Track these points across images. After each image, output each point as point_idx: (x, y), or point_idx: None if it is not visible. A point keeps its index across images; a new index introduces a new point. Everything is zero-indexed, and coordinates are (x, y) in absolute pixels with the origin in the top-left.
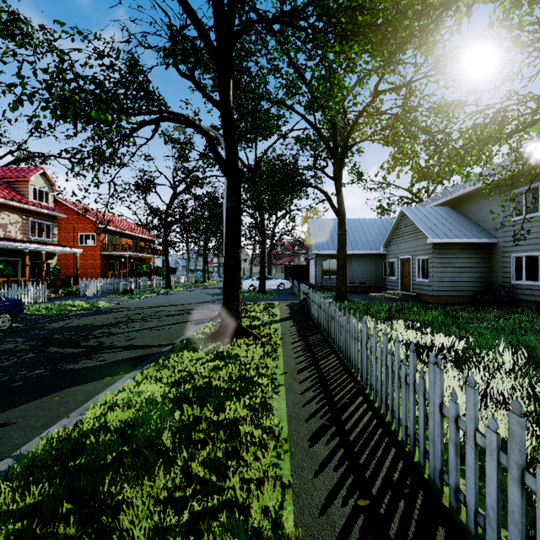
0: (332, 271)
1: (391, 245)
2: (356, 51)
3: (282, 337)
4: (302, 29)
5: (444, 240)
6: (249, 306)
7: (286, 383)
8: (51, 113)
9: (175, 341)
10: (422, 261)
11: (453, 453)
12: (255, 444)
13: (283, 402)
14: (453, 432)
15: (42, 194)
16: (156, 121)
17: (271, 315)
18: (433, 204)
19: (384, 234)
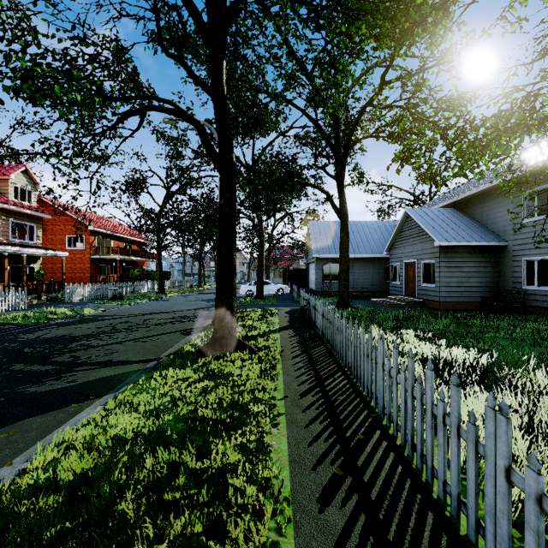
0: (333, 275)
1: (394, 248)
2: (363, 34)
3: (281, 351)
4: (304, 3)
5: (451, 243)
6: (246, 313)
7: (287, 411)
8: (2, 86)
9: (161, 355)
10: (428, 265)
11: (533, 546)
12: (247, 507)
13: (283, 439)
14: (533, 515)
15: (24, 193)
16: (142, 110)
17: (269, 324)
18: (438, 206)
19: (386, 238)
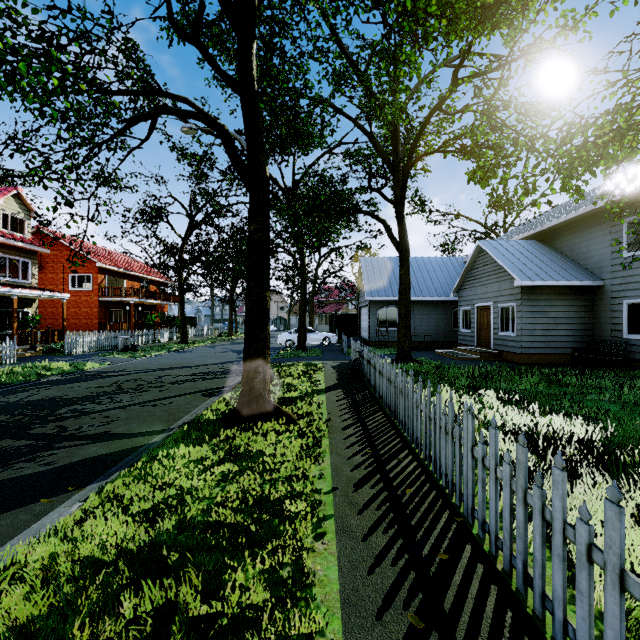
0: (390, 322)
1: (464, 289)
2: (432, 14)
3: (328, 419)
4: None
5: (536, 283)
6: (284, 368)
7: (336, 513)
8: None
9: (173, 424)
10: (506, 309)
11: None
12: None
13: (332, 560)
14: None
15: (17, 222)
16: (152, 113)
17: (312, 383)
18: (517, 238)
19: (453, 276)
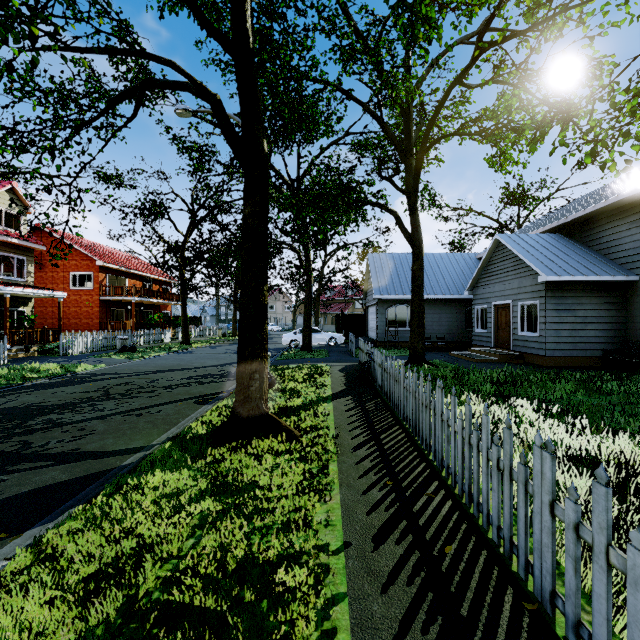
0: (400, 321)
1: (479, 286)
2: None
3: (336, 435)
4: None
5: (563, 278)
6: (287, 371)
7: (351, 591)
8: None
9: (155, 440)
10: (528, 307)
11: None
12: None
13: None
14: None
15: (12, 218)
16: (138, 87)
17: (318, 388)
18: (537, 231)
19: (466, 274)
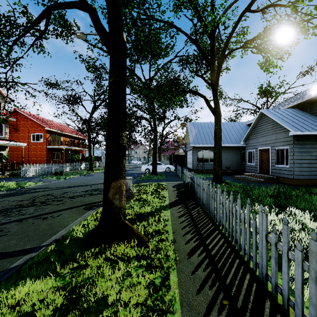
0: (205, 158)
1: (249, 139)
2: None
3: (173, 240)
4: None
5: (305, 133)
6: (143, 187)
7: None
8: None
9: (46, 241)
10: (281, 150)
11: None
12: None
13: None
14: None
15: None
16: (46, 9)
17: (160, 199)
18: (283, 108)
19: (241, 133)
